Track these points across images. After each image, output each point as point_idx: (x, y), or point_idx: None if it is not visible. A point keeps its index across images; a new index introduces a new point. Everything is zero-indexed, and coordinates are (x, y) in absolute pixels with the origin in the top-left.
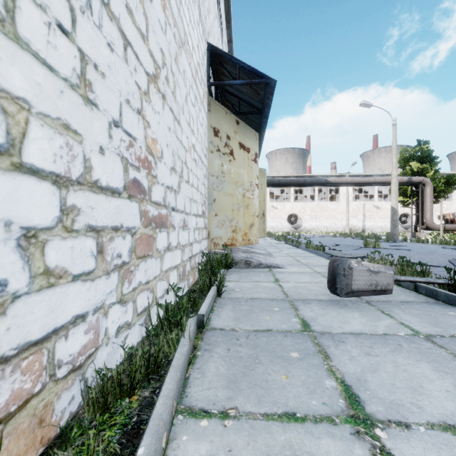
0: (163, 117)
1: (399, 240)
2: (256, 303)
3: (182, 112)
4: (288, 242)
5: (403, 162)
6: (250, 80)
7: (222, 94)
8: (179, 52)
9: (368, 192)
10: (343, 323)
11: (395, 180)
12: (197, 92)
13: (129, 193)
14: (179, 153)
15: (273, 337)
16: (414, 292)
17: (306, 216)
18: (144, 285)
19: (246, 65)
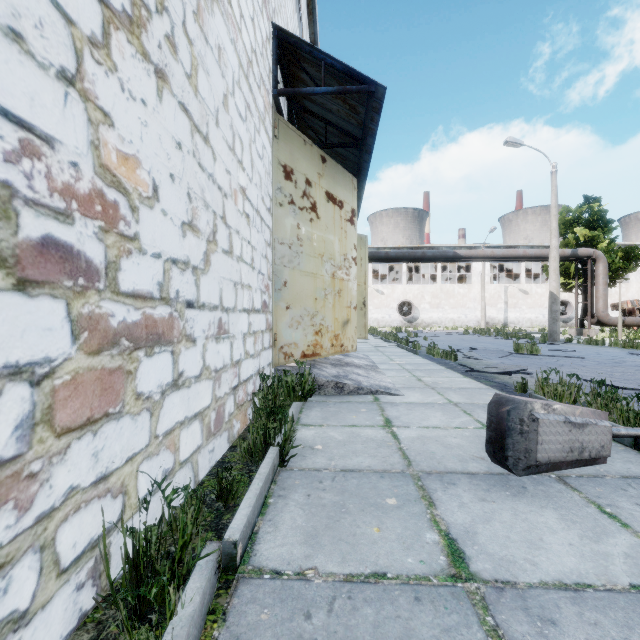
0: (159, 115)
1: (560, 340)
2: (353, 483)
3: (215, 122)
4: (401, 345)
5: (564, 228)
6: (343, 87)
7: (299, 115)
8: (206, 5)
9: (510, 270)
10: (532, 546)
11: (555, 253)
12: (252, 98)
13: (20, 275)
14: (206, 197)
15: (389, 604)
16: (634, 451)
17: (424, 304)
18: (89, 489)
19: (337, 62)
